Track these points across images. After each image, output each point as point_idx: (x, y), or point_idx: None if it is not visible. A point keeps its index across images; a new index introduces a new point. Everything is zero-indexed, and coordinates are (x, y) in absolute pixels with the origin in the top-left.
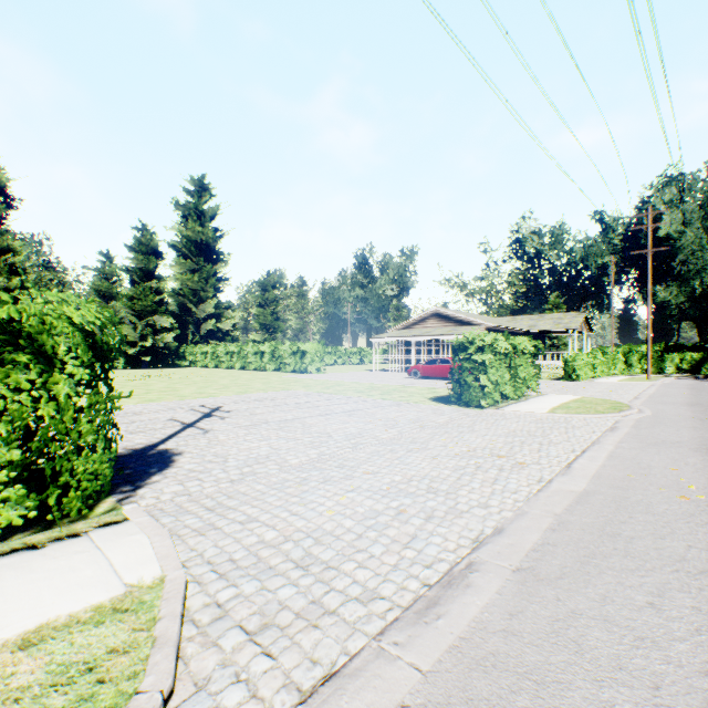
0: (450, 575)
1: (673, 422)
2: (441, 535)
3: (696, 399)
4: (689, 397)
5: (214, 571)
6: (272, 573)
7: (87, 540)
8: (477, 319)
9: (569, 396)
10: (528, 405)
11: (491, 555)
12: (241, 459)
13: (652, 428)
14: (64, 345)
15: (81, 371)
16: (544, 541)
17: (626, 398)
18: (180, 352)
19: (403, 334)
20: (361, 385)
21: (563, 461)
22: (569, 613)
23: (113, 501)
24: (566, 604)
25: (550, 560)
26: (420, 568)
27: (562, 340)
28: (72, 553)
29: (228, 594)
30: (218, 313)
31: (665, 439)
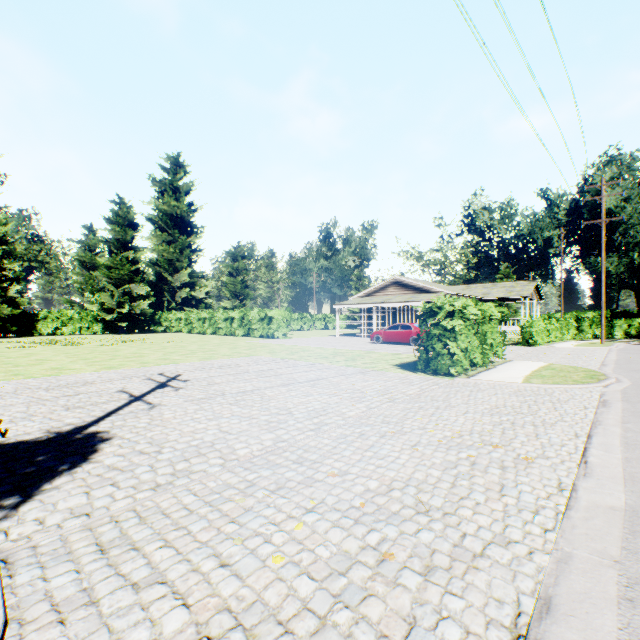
0: None
1: None
2: (457, 620)
3: None
4: None
5: None
6: None
7: None
8: (435, 287)
9: (536, 363)
10: (499, 373)
11: None
12: (179, 449)
13: None
14: None
15: None
16: (632, 635)
17: (594, 365)
18: (156, 318)
19: (365, 301)
20: (325, 350)
21: (574, 453)
22: None
23: None
24: None
25: None
26: None
27: (512, 307)
28: None
29: None
30: (192, 282)
31: None
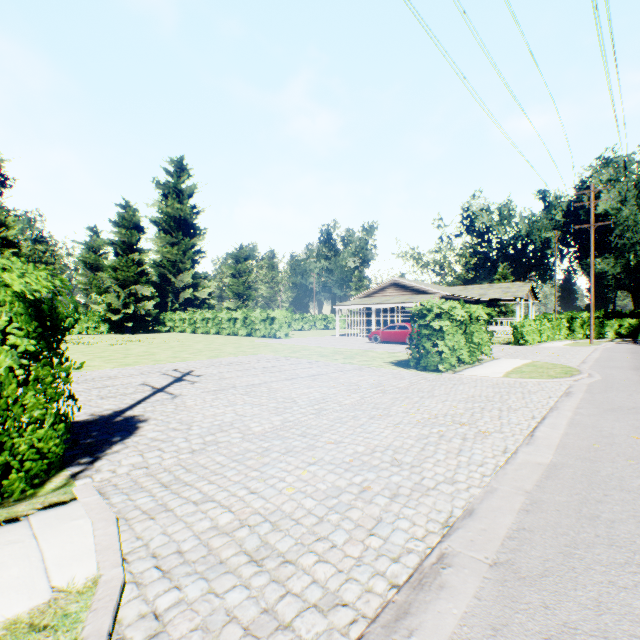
0: (421, 572)
1: (623, 386)
2: (408, 519)
3: (639, 364)
4: (633, 361)
5: (157, 567)
6: (222, 570)
7: (25, 526)
8: (432, 288)
9: (520, 360)
10: (483, 369)
11: (464, 545)
12: (205, 427)
13: (605, 393)
14: (6, 315)
15: (25, 342)
16: (519, 526)
17: (574, 362)
18: (160, 318)
19: (364, 302)
20: (325, 349)
21: (525, 429)
22: (561, 627)
23: (67, 475)
24: (557, 614)
25: (529, 551)
26: (387, 562)
27: (509, 307)
28: (4, 544)
29: (169, 600)
30: (195, 283)
31: (621, 405)
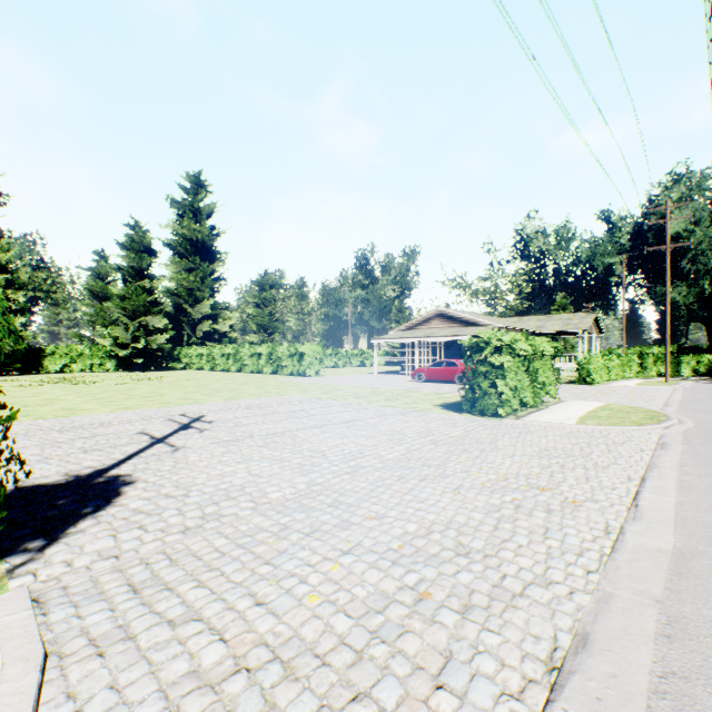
0: None
1: None
2: (493, 654)
3: None
4: None
5: None
6: None
7: None
8: (483, 319)
9: (592, 403)
10: (551, 414)
11: (589, 709)
12: (207, 492)
13: (708, 445)
14: None
15: None
16: (665, 667)
17: (656, 405)
18: (175, 354)
19: (406, 335)
20: (362, 389)
21: (625, 496)
22: None
23: (1, 571)
24: None
25: None
26: None
27: (569, 341)
28: None
29: None
30: (215, 314)
31: None
